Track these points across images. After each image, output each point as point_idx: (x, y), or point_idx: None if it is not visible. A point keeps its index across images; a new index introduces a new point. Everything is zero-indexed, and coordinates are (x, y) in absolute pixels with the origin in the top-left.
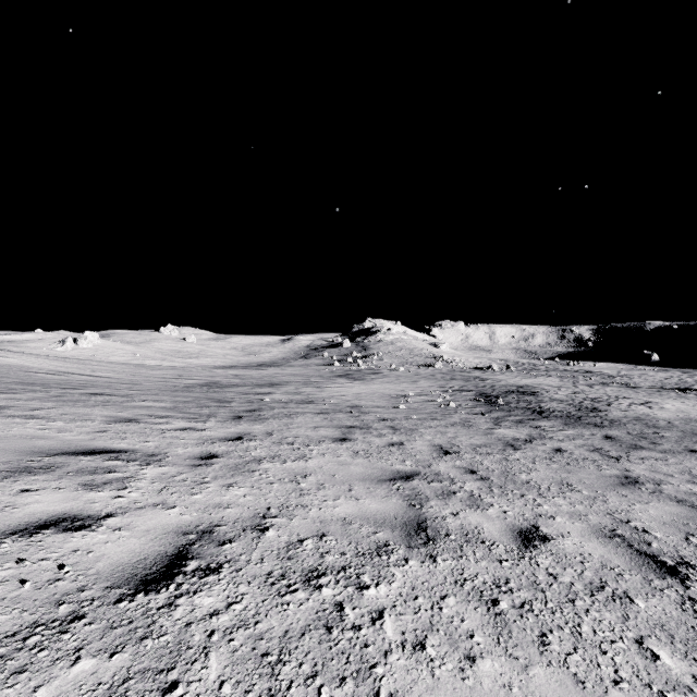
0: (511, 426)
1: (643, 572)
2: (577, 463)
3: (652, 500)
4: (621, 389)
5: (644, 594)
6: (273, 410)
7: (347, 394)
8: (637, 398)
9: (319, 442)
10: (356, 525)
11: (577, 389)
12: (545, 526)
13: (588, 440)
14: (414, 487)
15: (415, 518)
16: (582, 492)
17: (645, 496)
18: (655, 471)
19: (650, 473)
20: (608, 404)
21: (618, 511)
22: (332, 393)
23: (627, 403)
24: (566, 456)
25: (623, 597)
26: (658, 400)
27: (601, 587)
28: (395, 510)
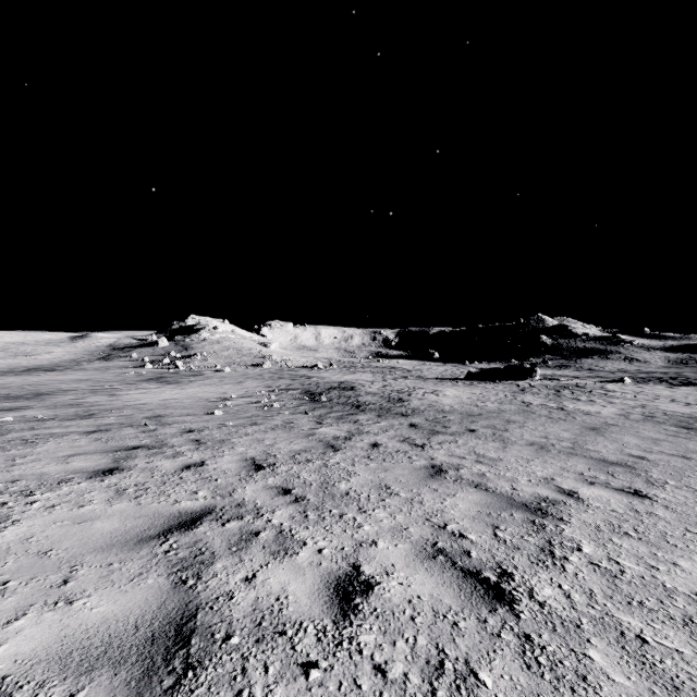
0: (332, 423)
1: (475, 607)
2: (392, 457)
3: (458, 490)
4: (416, 381)
5: (485, 653)
6: (6, 434)
7: (152, 402)
8: (428, 387)
9: (59, 484)
10: (25, 691)
11: (386, 382)
12: (367, 562)
13: (398, 430)
14: (197, 539)
15: (177, 616)
16: (400, 495)
17: (451, 486)
18: (452, 455)
19: (449, 458)
20: (409, 394)
21: (434, 513)
22: (130, 402)
23: (422, 392)
24: (382, 451)
25: (467, 675)
26: (441, 388)
27: (441, 665)
28: (144, 605)
